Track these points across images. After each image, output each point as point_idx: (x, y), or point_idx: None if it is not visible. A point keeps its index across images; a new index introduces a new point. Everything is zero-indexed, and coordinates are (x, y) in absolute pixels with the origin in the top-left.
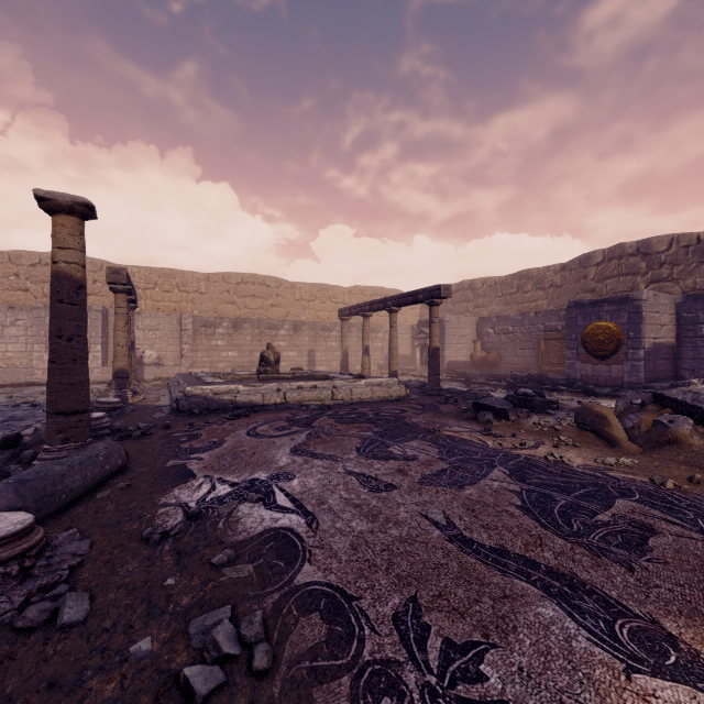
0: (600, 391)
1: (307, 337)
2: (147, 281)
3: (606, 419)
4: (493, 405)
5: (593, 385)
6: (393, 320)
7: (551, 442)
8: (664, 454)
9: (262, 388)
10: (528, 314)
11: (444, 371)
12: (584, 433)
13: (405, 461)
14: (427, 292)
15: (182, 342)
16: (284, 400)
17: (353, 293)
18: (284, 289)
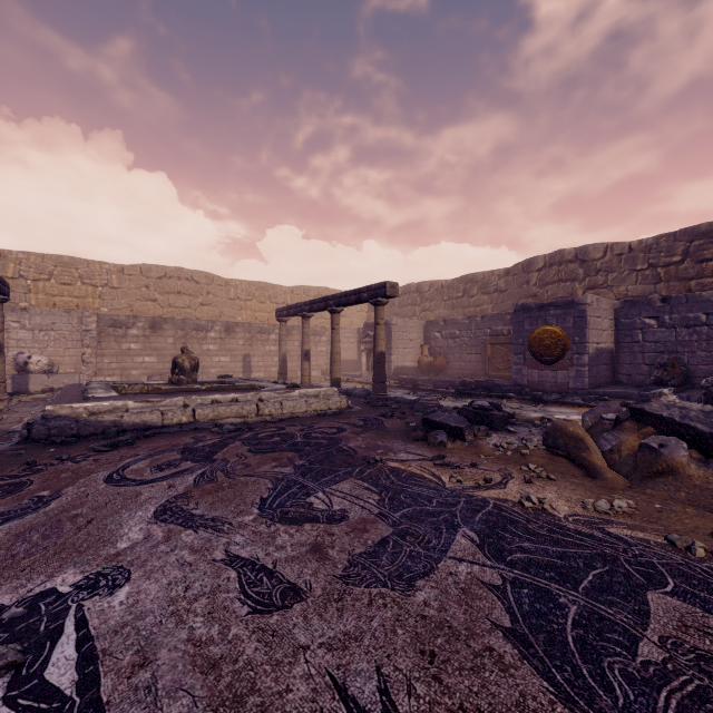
0: (547, 397)
1: (242, 340)
2: (39, 270)
3: (584, 442)
4: (446, 422)
5: (539, 391)
6: (335, 322)
7: (520, 474)
8: (660, 490)
9: (162, 404)
10: (475, 317)
11: (391, 377)
12: (556, 459)
13: (327, 524)
14: (372, 290)
15: (82, 345)
16: (192, 419)
17: (296, 293)
18: (216, 286)
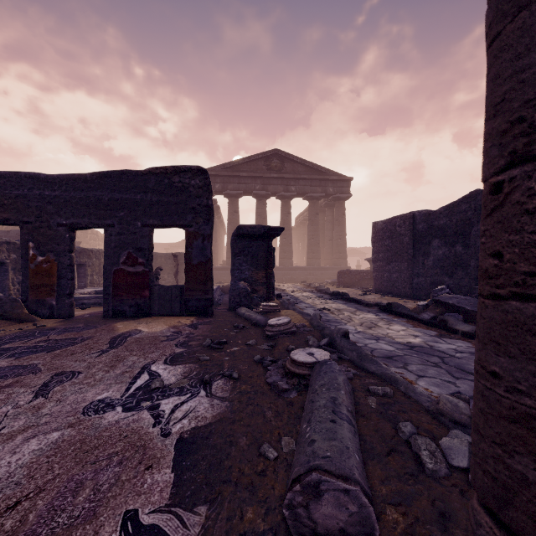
0: None
1: None
2: None
3: None
4: None
5: None
6: None
7: None
8: None
9: None
10: None
11: None
12: None
13: None
14: None
15: None
16: None
17: None
18: None
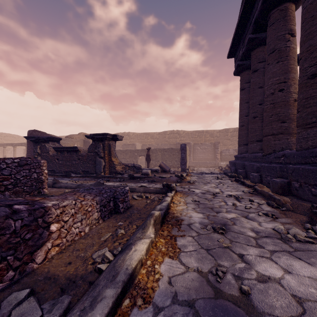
0: None
1: None
2: None
3: None
4: None
5: None
6: (15, 149)
7: None
8: None
9: None
10: None
11: None
12: None
13: None
14: (25, 144)
15: None
16: None
17: None
18: None
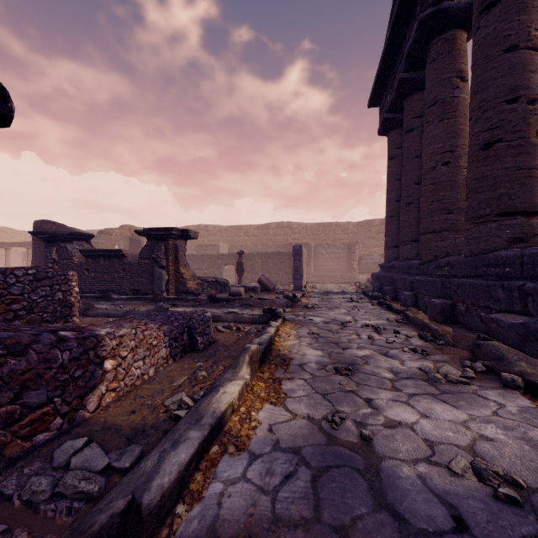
0: None
1: None
2: None
3: None
4: None
5: None
6: (8, 253)
7: None
8: None
9: None
10: None
11: None
12: None
13: None
14: (26, 243)
15: None
16: None
17: None
18: None
